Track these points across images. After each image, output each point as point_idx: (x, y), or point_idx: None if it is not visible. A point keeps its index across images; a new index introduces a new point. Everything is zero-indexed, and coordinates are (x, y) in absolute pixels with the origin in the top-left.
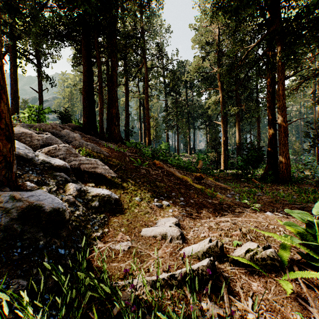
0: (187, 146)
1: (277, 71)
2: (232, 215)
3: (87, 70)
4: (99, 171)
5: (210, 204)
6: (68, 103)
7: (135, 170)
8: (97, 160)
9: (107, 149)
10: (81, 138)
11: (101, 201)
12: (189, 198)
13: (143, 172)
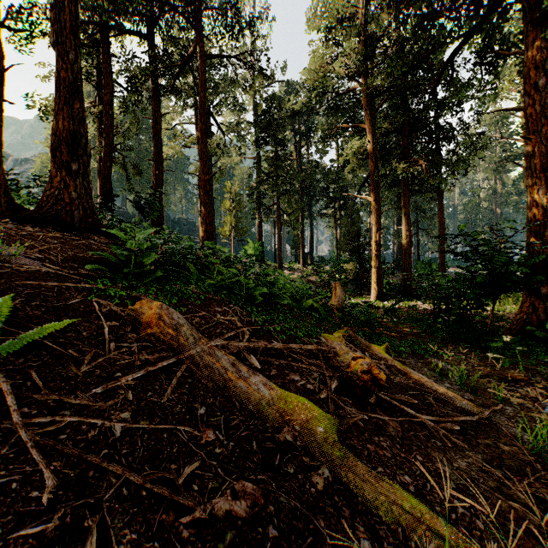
0: (297, 250)
1: None
2: None
3: None
4: None
5: None
6: None
7: None
8: None
9: None
10: None
11: None
12: None
13: None
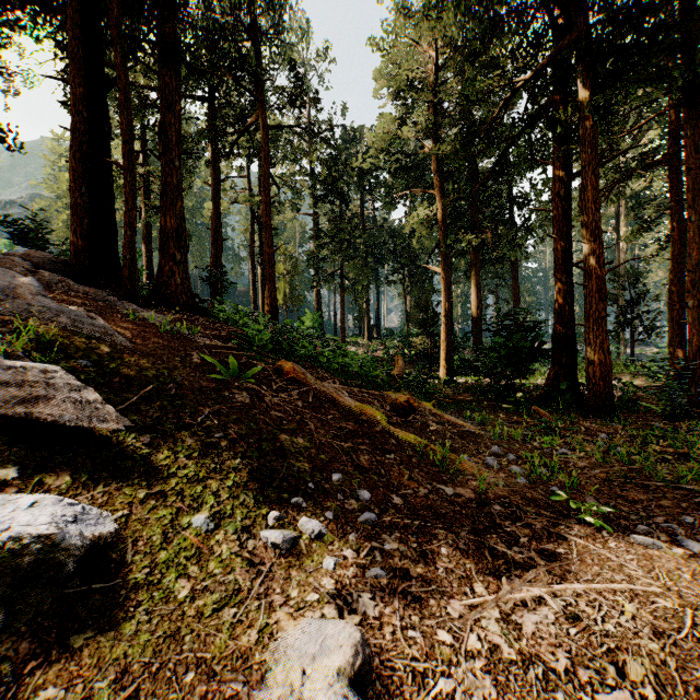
0: (362, 322)
1: (582, 142)
2: (542, 562)
3: (85, 98)
4: (54, 414)
5: (453, 508)
6: (67, 211)
7: (214, 394)
8: (59, 367)
9: (135, 328)
10: (44, 291)
11: (1, 575)
12: (387, 486)
13: (242, 400)
